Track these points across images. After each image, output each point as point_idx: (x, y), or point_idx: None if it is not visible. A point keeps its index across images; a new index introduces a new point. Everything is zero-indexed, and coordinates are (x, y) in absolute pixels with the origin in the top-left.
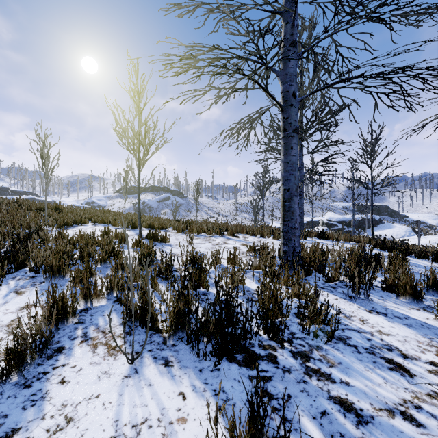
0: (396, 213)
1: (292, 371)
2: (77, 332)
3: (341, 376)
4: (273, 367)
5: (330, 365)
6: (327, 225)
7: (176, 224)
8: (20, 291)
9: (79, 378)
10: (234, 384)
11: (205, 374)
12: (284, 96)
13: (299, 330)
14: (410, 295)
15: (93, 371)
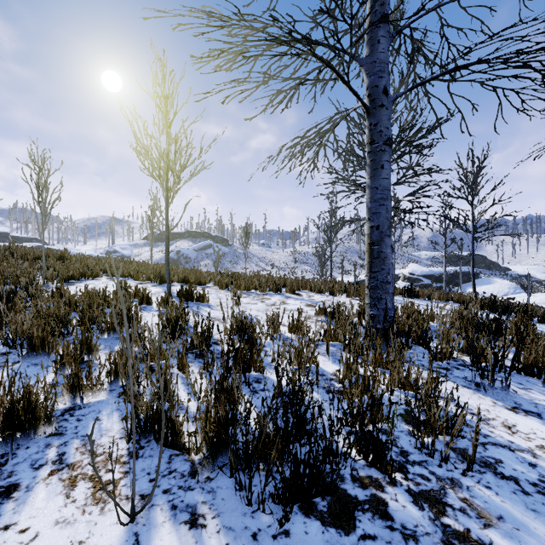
0: (496, 265)
1: (420, 537)
2: (48, 452)
3: None
4: (384, 527)
5: (485, 522)
6: (409, 280)
7: (218, 278)
8: None
9: None
10: None
11: (263, 544)
12: (371, 94)
13: (414, 447)
14: None
15: (57, 541)
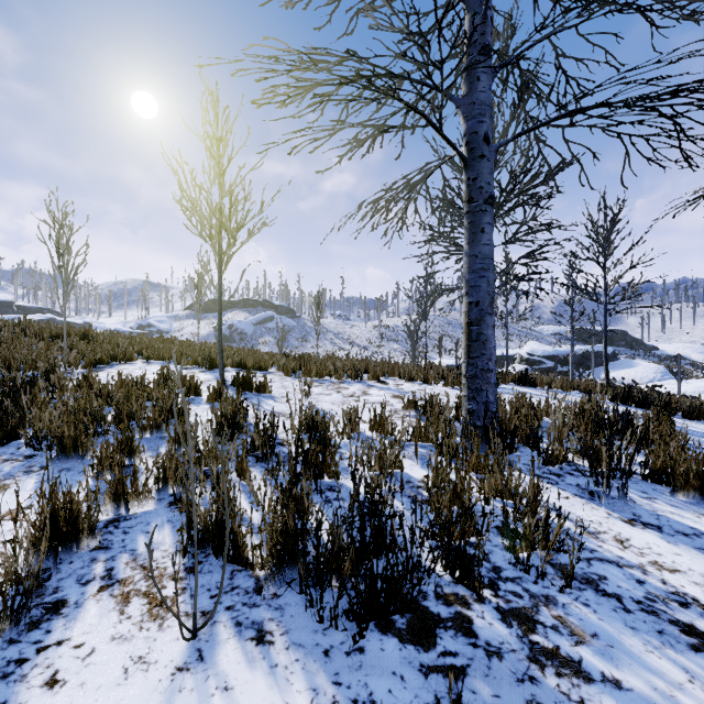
0: (639, 343)
1: (505, 653)
2: (95, 568)
3: (601, 665)
4: (467, 644)
5: (577, 639)
6: (528, 362)
7: (282, 362)
8: (2, 483)
9: (87, 673)
10: (393, 685)
11: (336, 660)
12: (469, 142)
13: (508, 563)
14: (697, 489)
15: (116, 656)
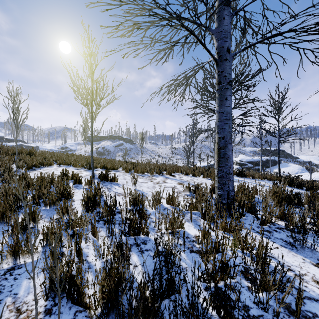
0: (290, 155)
1: None
2: None
3: None
4: None
5: None
6: (239, 164)
7: (125, 166)
8: None
9: None
10: None
11: None
12: (219, 52)
13: (252, 302)
14: None
15: None
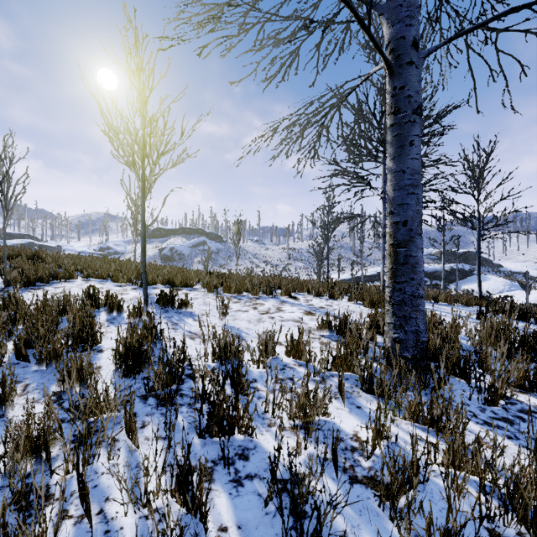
0: (488, 262)
1: None
2: None
3: None
4: None
5: None
6: None
7: (206, 279)
8: None
9: None
10: None
11: None
12: (395, 48)
13: None
14: None
15: None
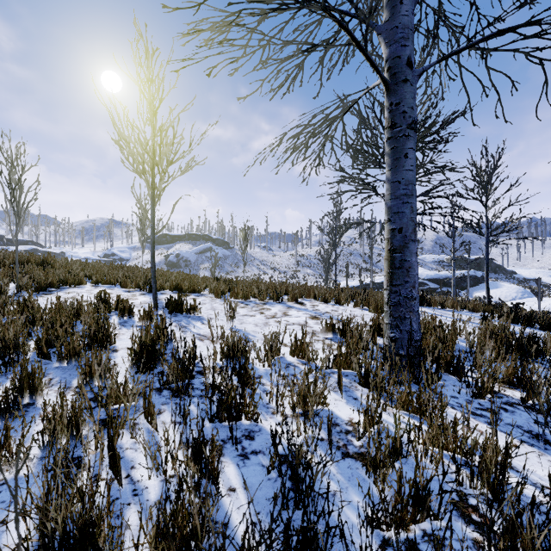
0: (501, 269)
1: None
2: None
3: None
4: None
5: None
6: None
7: (214, 285)
8: None
9: None
10: None
11: None
12: (391, 66)
13: None
14: None
15: None
